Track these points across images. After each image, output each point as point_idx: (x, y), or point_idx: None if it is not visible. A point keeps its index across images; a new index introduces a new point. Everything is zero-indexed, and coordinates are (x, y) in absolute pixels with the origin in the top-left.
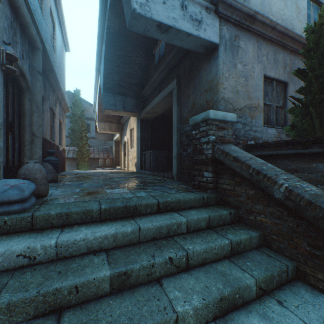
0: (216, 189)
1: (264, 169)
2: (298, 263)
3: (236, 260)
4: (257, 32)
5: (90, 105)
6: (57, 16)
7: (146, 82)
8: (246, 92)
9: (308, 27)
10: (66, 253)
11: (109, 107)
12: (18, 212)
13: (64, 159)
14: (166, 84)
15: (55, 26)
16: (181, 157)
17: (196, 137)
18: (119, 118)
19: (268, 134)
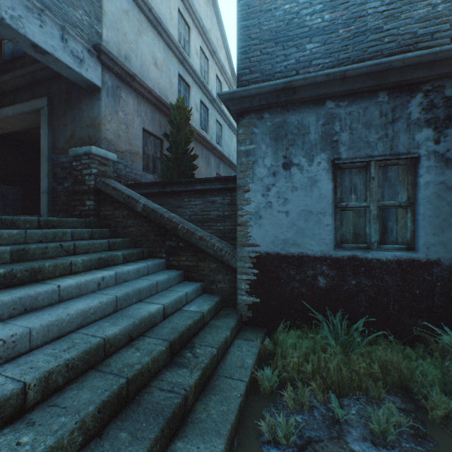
0: (99, 216)
1: (133, 195)
2: (150, 248)
3: (112, 251)
4: (138, 90)
5: None
6: None
7: None
8: (128, 139)
9: (171, 104)
10: None
11: None
12: None
13: None
14: (28, 97)
15: None
16: (56, 192)
17: (78, 169)
18: None
19: (147, 179)
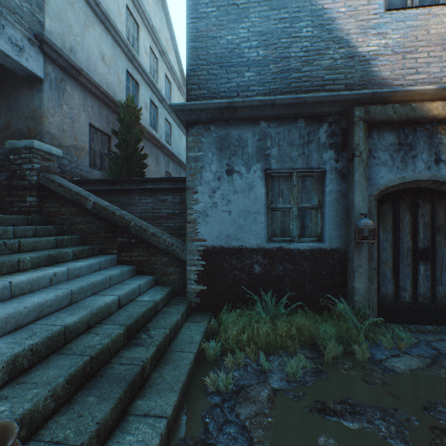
0: (42, 213)
1: (82, 192)
2: (101, 245)
3: (61, 248)
4: (84, 85)
5: None
6: None
7: None
8: (73, 134)
9: (120, 102)
10: None
11: None
12: None
13: None
14: None
15: None
16: None
17: (16, 163)
18: None
19: (94, 175)
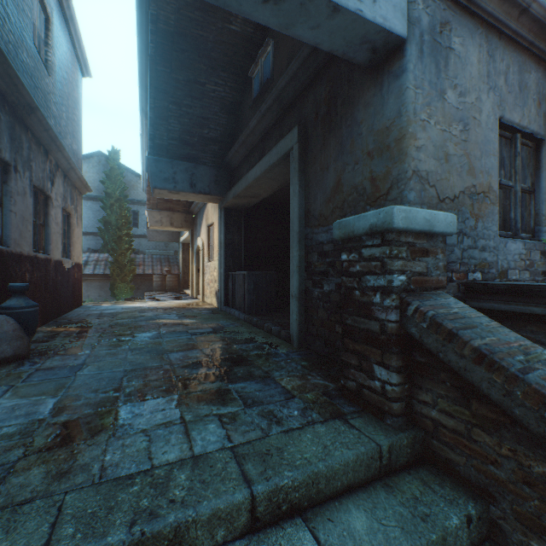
0: (409, 414)
1: None
2: None
3: None
4: (489, 18)
5: (139, 178)
6: (58, 2)
7: (236, 135)
8: (465, 159)
9: None
10: None
11: (162, 184)
12: None
13: (78, 283)
14: (275, 140)
15: (50, 20)
16: (309, 299)
17: (350, 271)
18: (189, 203)
19: (508, 253)
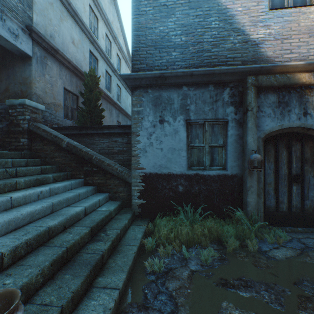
0: (31, 150)
1: (59, 135)
2: (72, 172)
3: (44, 174)
4: (60, 60)
5: None
6: None
7: None
8: (53, 94)
9: (85, 73)
10: None
11: None
12: None
13: None
14: None
15: None
16: None
17: (13, 115)
18: None
19: (67, 123)
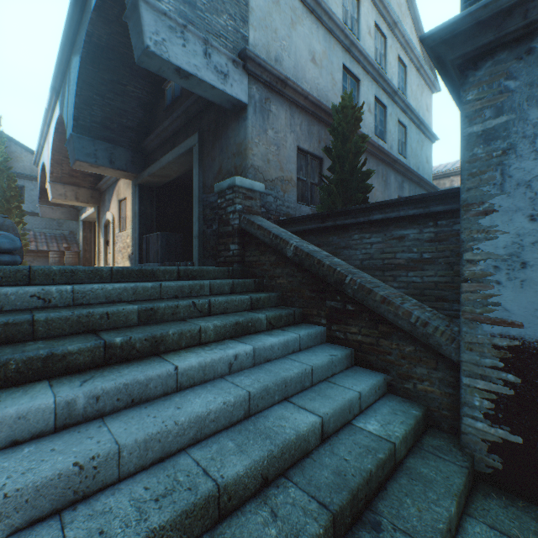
0: (244, 263)
1: (282, 234)
2: (303, 309)
3: (255, 311)
4: (290, 99)
5: (26, 150)
6: None
7: (151, 128)
8: (278, 163)
9: (333, 106)
10: (83, 300)
11: (85, 158)
12: (9, 264)
13: None
14: (183, 138)
15: None
16: (205, 236)
17: (222, 207)
18: (96, 181)
19: (302, 212)
